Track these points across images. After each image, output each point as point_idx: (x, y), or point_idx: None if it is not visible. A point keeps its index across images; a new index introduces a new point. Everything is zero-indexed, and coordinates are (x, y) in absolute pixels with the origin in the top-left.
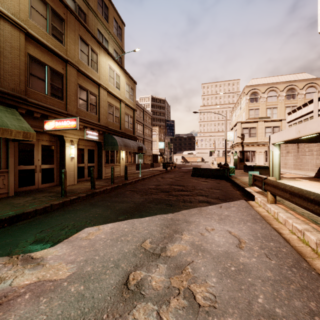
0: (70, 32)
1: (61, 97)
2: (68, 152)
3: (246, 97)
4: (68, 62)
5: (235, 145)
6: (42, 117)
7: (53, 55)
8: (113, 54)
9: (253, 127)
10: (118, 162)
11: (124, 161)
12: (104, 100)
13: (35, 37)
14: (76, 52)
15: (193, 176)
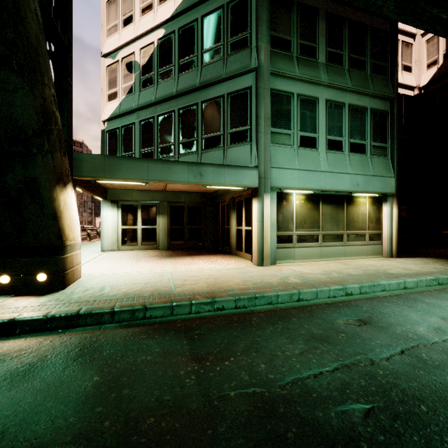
0: None
1: None
2: None
3: None
4: None
5: None
6: None
7: None
8: None
9: None
10: None
11: None
12: None
13: None
14: None
15: None
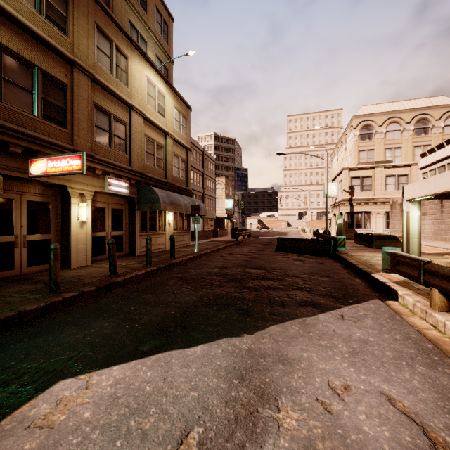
0: (79, 16)
1: (62, 122)
2: (76, 213)
3: (355, 133)
4: (75, 65)
5: (339, 204)
6: (25, 153)
7: (48, 50)
8: (155, 63)
9: (368, 176)
10: (162, 229)
11: (172, 228)
12: (139, 131)
13: (12, 15)
14: (90, 50)
15: (279, 251)
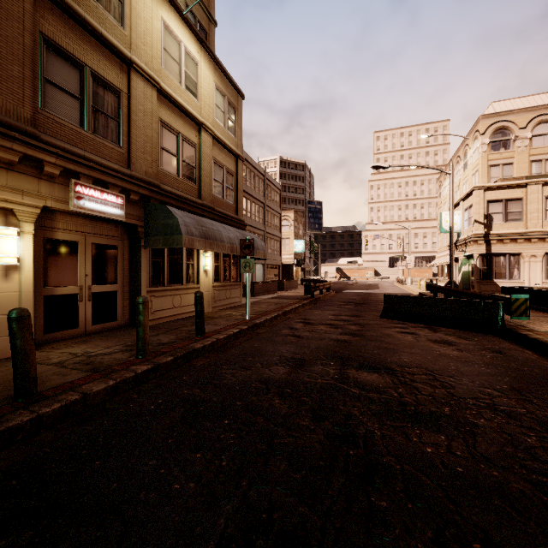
0: None
1: None
2: None
3: (483, 140)
4: None
5: (467, 242)
6: None
7: None
8: None
9: (515, 198)
10: (194, 280)
11: (211, 278)
12: (148, 111)
13: None
14: None
15: (388, 318)
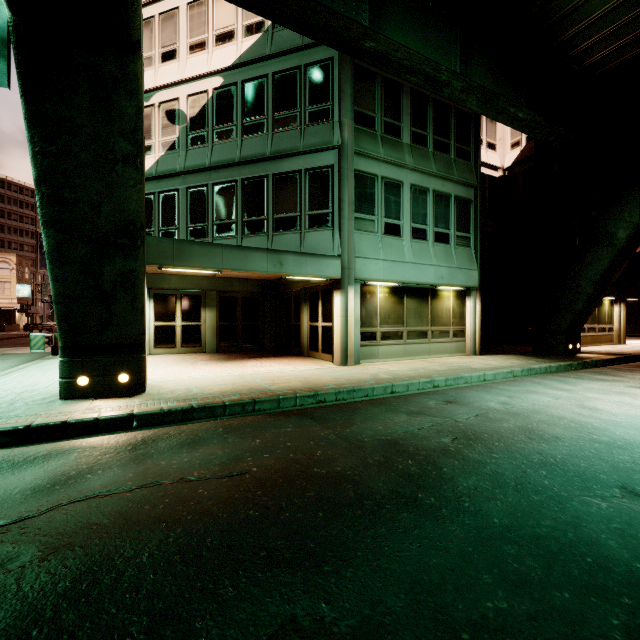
0: None
1: None
2: None
3: None
4: None
5: None
6: None
7: None
8: None
9: None
10: None
11: None
12: None
13: None
14: None
15: None
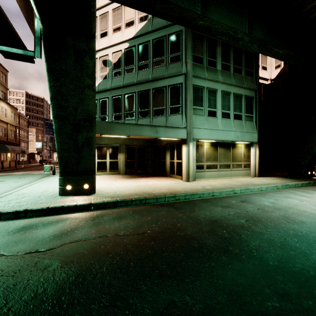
0: None
1: None
2: None
3: None
4: None
5: None
6: None
7: None
8: (1, 93)
9: None
10: (6, 159)
11: (10, 159)
12: None
13: None
14: None
15: None
